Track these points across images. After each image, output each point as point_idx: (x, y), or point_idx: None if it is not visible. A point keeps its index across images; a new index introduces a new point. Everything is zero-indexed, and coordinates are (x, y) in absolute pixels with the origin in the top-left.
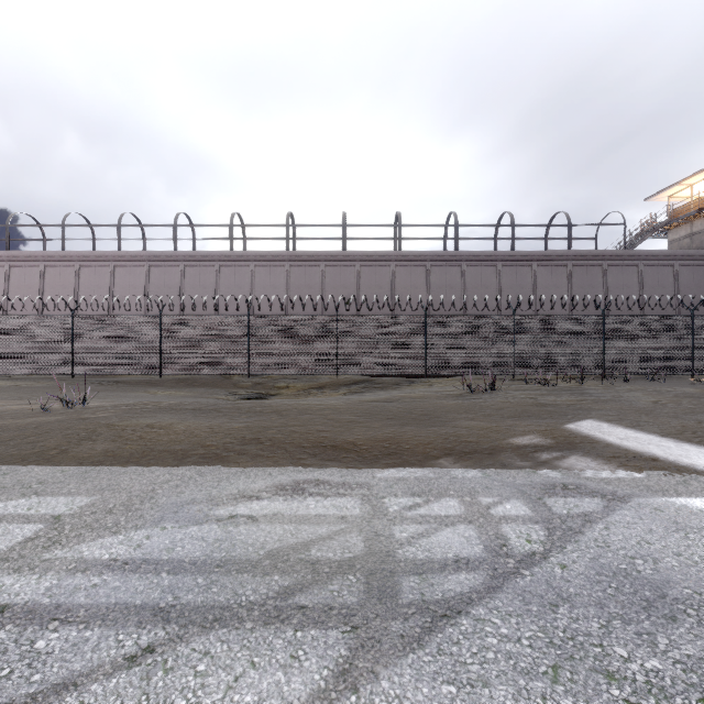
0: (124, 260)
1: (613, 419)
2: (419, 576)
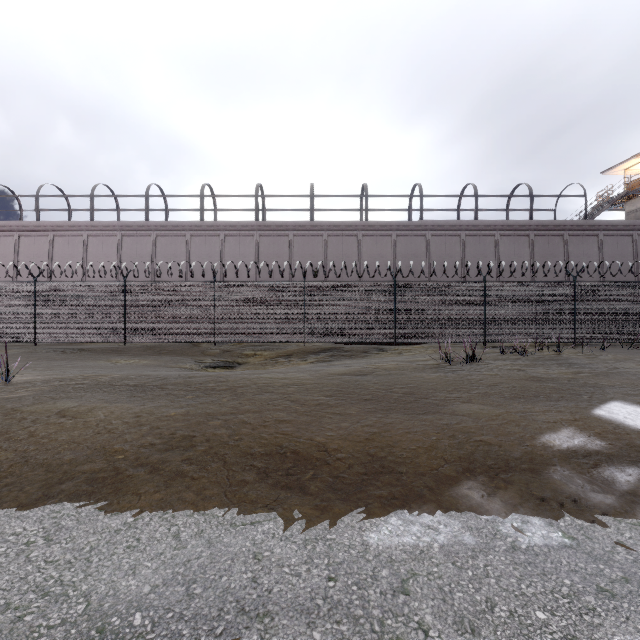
0: (97, 229)
1: None
2: None
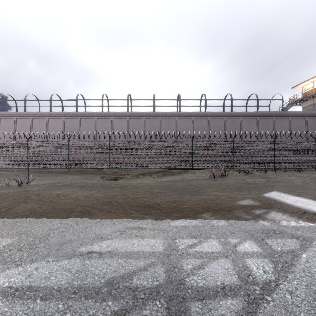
0: (53, 115)
1: (286, 191)
2: (201, 302)
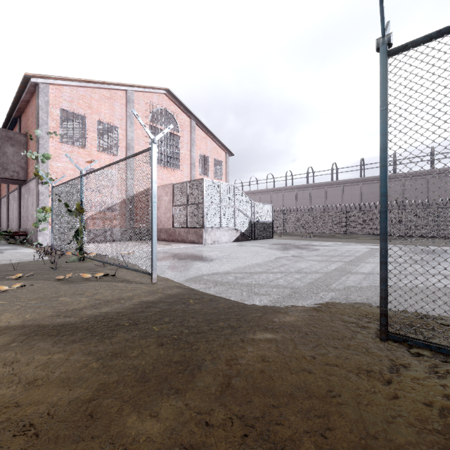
0: (288, 189)
1: None
2: None
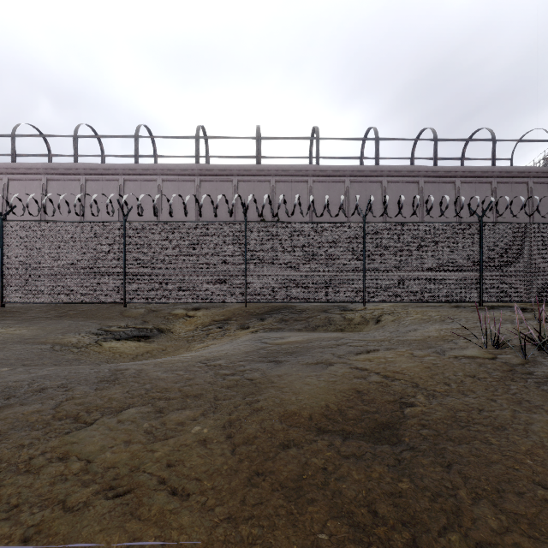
0: (19, 172)
1: None
2: None
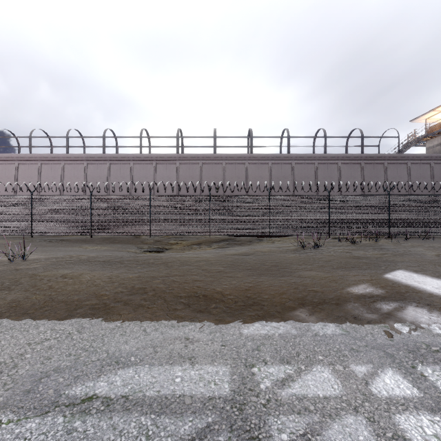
0: (71, 159)
1: (417, 270)
2: None
